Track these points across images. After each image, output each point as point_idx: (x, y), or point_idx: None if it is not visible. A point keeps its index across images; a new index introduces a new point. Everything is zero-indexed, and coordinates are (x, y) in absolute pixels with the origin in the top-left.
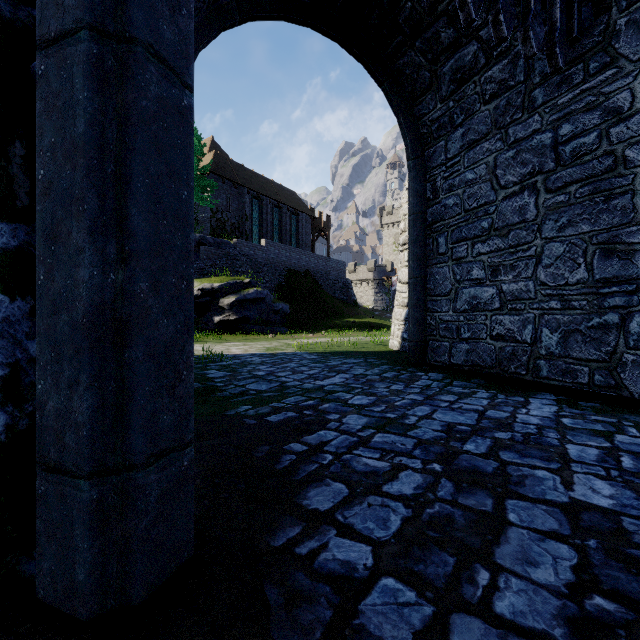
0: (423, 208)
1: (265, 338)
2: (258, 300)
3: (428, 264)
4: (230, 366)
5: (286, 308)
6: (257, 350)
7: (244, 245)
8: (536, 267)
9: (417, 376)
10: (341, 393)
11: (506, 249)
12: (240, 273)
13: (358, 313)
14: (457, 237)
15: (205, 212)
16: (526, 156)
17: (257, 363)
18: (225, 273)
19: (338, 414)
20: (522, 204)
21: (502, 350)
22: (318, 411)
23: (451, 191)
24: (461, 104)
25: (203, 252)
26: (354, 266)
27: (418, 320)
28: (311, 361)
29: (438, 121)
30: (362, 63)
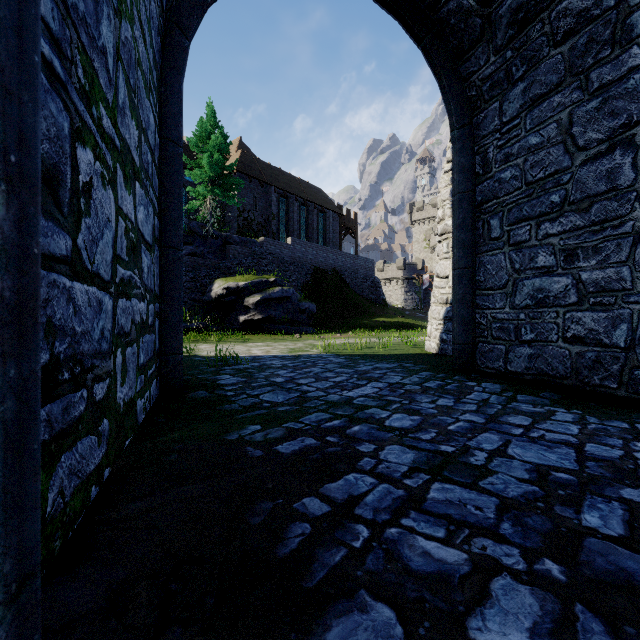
0: (470, 186)
1: (290, 338)
2: (284, 299)
3: (477, 252)
4: (246, 370)
5: (312, 307)
6: (279, 351)
7: (270, 243)
8: (634, 248)
9: (468, 387)
10: (375, 409)
11: (587, 227)
12: (266, 272)
13: (387, 312)
14: (516, 217)
15: (232, 211)
16: (618, 104)
17: (277, 367)
18: (251, 272)
19: (373, 443)
20: (611, 167)
21: (581, 356)
22: (346, 437)
23: (507, 162)
24: (522, 52)
25: (229, 251)
26: (383, 264)
27: (464, 318)
28: (338, 365)
29: (491, 78)
30: (397, 17)
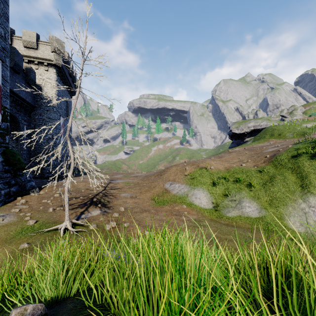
0: None
1: None
2: None
3: None
4: None
5: None
6: None
7: None
8: None
9: None
10: None
11: None
12: None
13: None
14: None
15: None
16: None
17: None
18: None
19: None
20: None
21: None
22: None
23: None
24: None
25: None
26: None
27: None
28: None
29: None
30: None
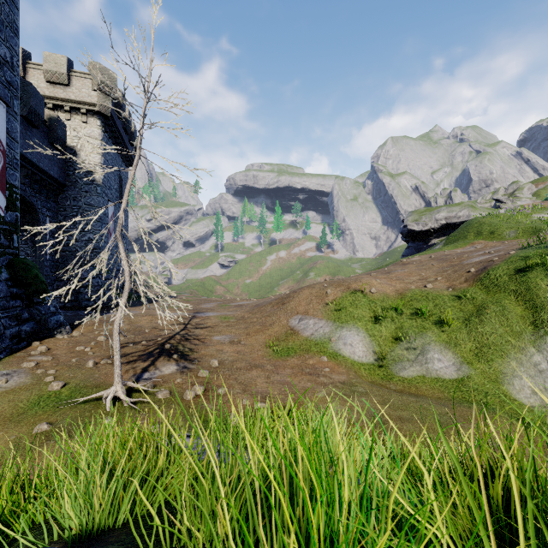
0: None
1: None
2: None
3: None
4: None
5: None
6: None
7: None
8: None
9: None
10: None
11: None
12: None
13: None
14: None
15: None
16: None
17: None
18: None
19: None
20: None
21: None
22: None
23: None
24: None
25: None
26: None
27: None
28: None
29: None
30: None
